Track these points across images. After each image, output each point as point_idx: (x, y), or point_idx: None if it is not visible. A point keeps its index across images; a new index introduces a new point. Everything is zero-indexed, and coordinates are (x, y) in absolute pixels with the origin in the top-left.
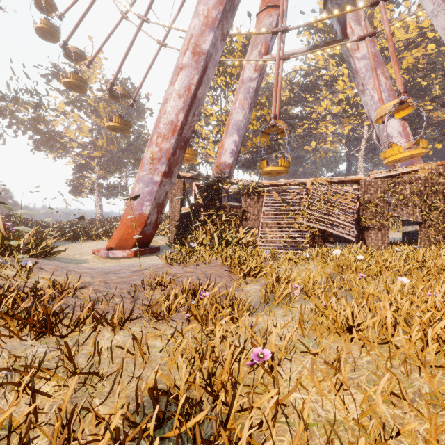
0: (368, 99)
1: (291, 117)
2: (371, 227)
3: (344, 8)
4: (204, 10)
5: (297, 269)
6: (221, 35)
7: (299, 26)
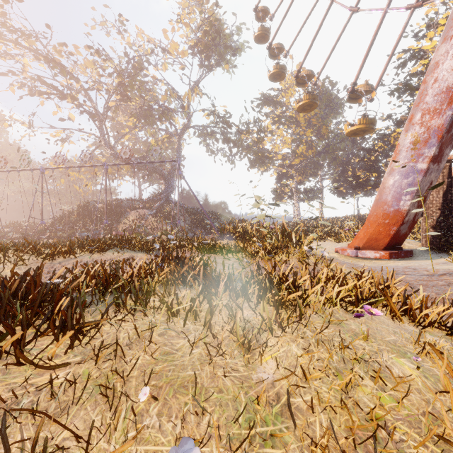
0: None
1: None
2: None
3: None
4: None
5: None
6: None
7: None
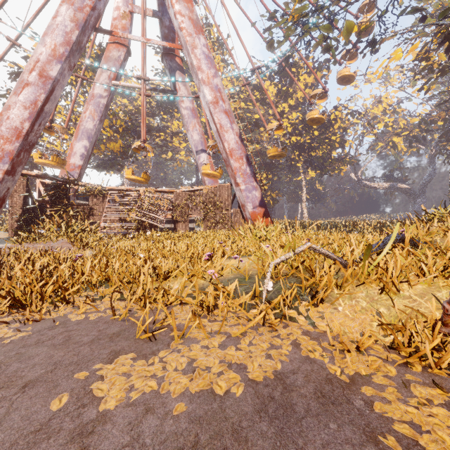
0: (190, 136)
1: (149, 127)
2: (180, 221)
3: (174, 70)
4: (52, 44)
5: (123, 243)
6: (68, 67)
7: (137, 77)
